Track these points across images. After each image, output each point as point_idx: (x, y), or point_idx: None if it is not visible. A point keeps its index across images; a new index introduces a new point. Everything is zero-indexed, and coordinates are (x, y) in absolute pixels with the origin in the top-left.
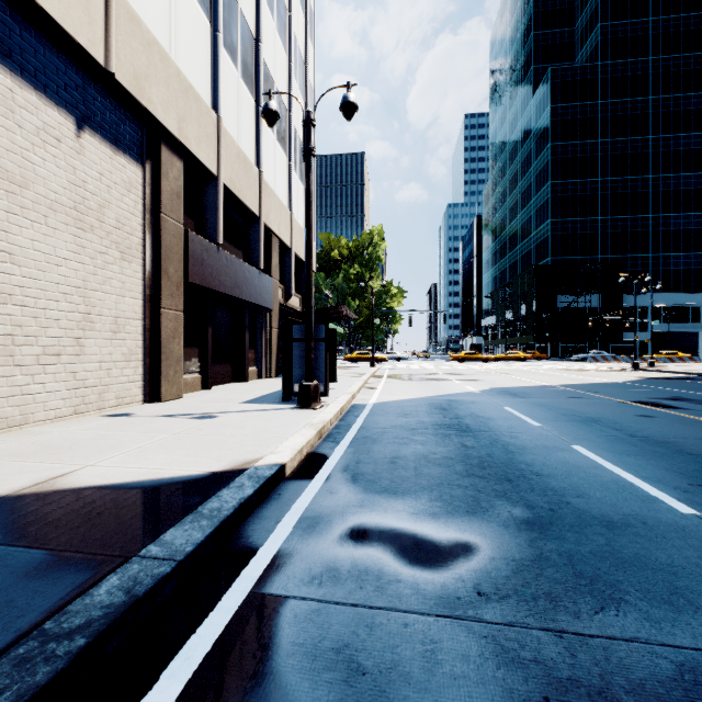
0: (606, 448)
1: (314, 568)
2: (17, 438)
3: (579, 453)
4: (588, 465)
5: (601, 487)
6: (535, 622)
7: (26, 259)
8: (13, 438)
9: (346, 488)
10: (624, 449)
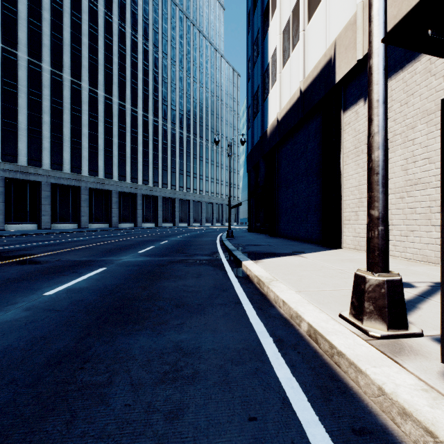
0: (26, 293)
1: (213, 259)
2: (399, 263)
3: (69, 287)
4: (90, 280)
5: (114, 272)
6: (176, 258)
7: (439, 156)
8: (401, 263)
9: (216, 267)
10: (13, 293)
